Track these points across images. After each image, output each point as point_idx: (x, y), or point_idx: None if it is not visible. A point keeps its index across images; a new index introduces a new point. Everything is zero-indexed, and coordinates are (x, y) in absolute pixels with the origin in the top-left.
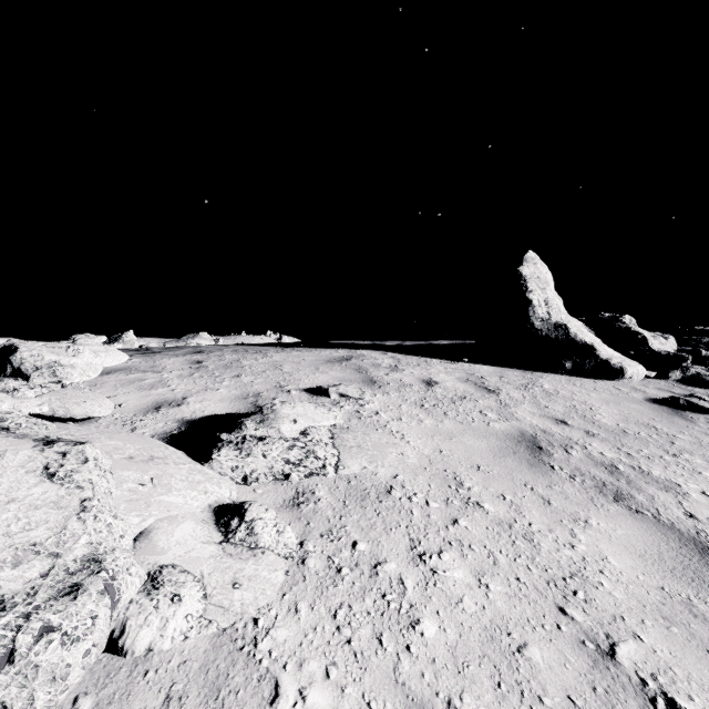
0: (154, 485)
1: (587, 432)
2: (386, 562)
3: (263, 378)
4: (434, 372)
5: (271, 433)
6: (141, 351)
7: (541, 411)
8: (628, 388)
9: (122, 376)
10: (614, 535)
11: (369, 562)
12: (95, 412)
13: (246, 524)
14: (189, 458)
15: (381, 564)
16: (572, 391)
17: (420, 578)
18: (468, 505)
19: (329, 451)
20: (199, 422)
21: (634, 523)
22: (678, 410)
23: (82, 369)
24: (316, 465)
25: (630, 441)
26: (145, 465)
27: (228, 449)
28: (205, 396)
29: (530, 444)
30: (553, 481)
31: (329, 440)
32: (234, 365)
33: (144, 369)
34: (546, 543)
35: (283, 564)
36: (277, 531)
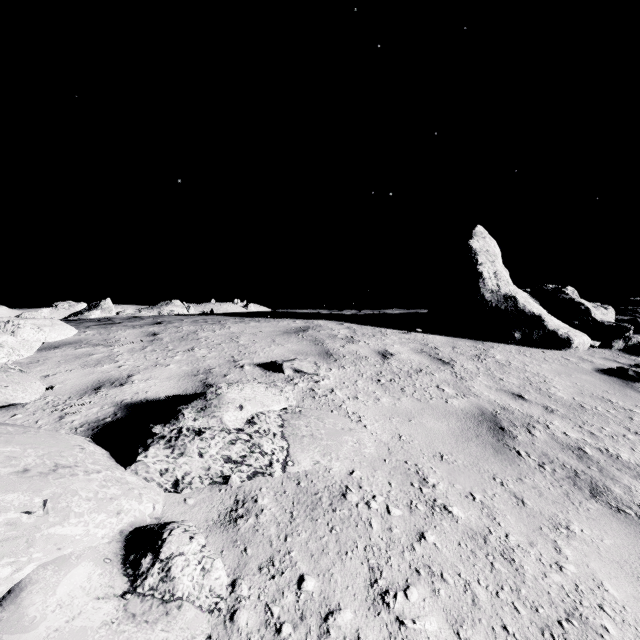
0: (45, 512)
1: (546, 408)
2: (339, 609)
3: (217, 351)
4: (389, 343)
5: (212, 424)
6: (101, 322)
7: (496, 384)
8: (576, 358)
9: (70, 350)
10: (602, 547)
11: (318, 611)
12: (17, 399)
13: (161, 564)
14: (112, 458)
15: (333, 613)
16: (523, 362)
17: (383, 636)
18: (434, 511)
19: (277, 443)
20: (139, 406)
21: (619, 527)
22: (628, 381)
23: (12, 348)
24: (261, 463)
25: (590, 417)
26: (41, 481)
27: (158, 447)
28: (152, 373)
29: (491, 425)
30: (522, 471)
31: (278, 429)
32: (190, 337)
33: (95, 342)
34: (530, 564)
35: (204, 624)
36: (202, 569)
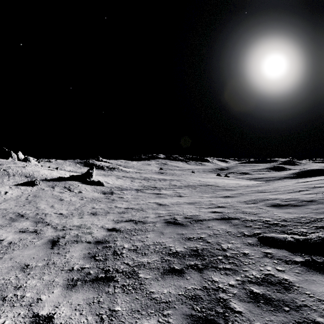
0: None
1: None
2: None
3: None
4: None
5: None
6: None
7: None
8: None
9: None
10: None
11: None
12: None
13: None
14: None
15: None
16: None
17: None
18: None
19: None
20: None
21: None
22: None
23: None
24: None
25: None
26: None
27: None
28: None
29: None
30: None
31: None
32: None
33: None
34: None
35: None
36: None
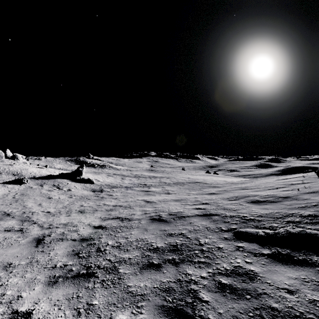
0: None
1: None
2: None
3: None
4: None
5: None
6: None
7: None
8: None
9: None
10: None
11: None
12: None
13: None
14: None
15: None
16: None
17: None
18: None
19: None
20: None
21: None
22: None
23: None
24: None
25: None
26: None
27: None
28: None
29: None
30: None
31: None
32: None
33: None
34: None
35: None
36: None
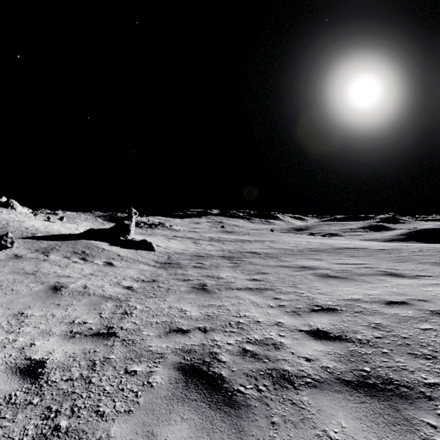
0: None
1: None
2: None
3: None
4: None
5: None
6: None
7: None
8: None
9: None
10: None
11: None
12: None
13: None
14: None
15: None
16: None
17: None
18: None
19: None
20: None
21: None
22: None
23: None
24: None
25: None
26: None
27: None
28: None
29: None
30: None
31: None
32: None
33: None
34: None
35: None
36: None
